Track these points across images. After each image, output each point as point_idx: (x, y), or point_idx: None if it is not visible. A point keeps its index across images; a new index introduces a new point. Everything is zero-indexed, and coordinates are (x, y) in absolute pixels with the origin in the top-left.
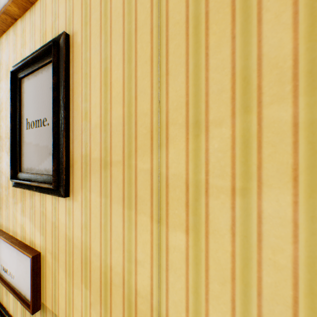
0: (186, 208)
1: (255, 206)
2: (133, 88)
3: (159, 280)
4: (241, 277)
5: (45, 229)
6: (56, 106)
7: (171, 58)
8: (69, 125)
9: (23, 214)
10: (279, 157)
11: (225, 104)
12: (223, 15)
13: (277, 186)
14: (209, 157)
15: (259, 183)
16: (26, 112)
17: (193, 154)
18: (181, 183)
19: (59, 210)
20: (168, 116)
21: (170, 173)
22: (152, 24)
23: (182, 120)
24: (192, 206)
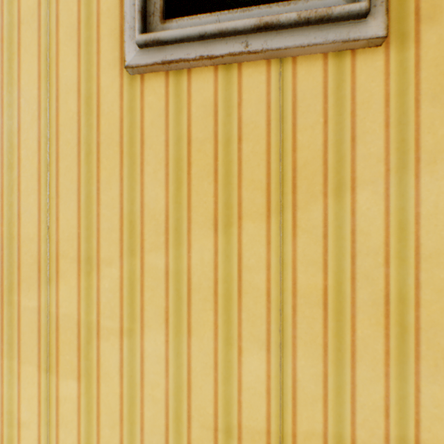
0: (78, 352)
1: (140, 346)
2: (16, 204)
3: (49, 439)
4: (129, 416)
5: None
6: None
7: (62, 180)
8: None
9: None
10: (157, 301)
11: (115, 243)
12: (114, 153)
13: (155, 327)
14: (101, 297)
15: (143, 324)
16: None
17: (85, 293)
18: (73, 324)
19: None
20: (59, 246)
21: (61, 313)
22: (40, 131)
23: (74, 254)
24: (85, 350)
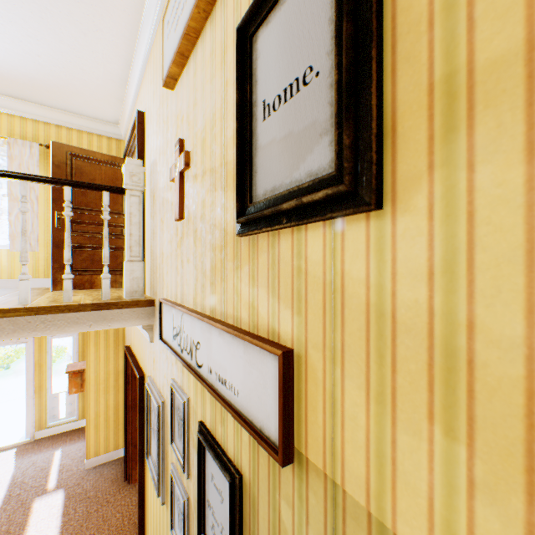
0: None
1: None
2: None
3: None
4: None
5: (303, 302)
6: (350, 0)
7: None
8: (380, 36)
9: (252, 283)
10: None
11: None
12: None
13: None
14: None
15: None
16: (260, 92)
17: None
18: None
19: (343, 252)
20: None
21: None
22: None
23: None
24: None
